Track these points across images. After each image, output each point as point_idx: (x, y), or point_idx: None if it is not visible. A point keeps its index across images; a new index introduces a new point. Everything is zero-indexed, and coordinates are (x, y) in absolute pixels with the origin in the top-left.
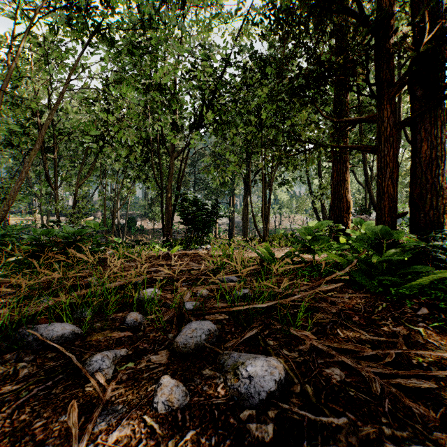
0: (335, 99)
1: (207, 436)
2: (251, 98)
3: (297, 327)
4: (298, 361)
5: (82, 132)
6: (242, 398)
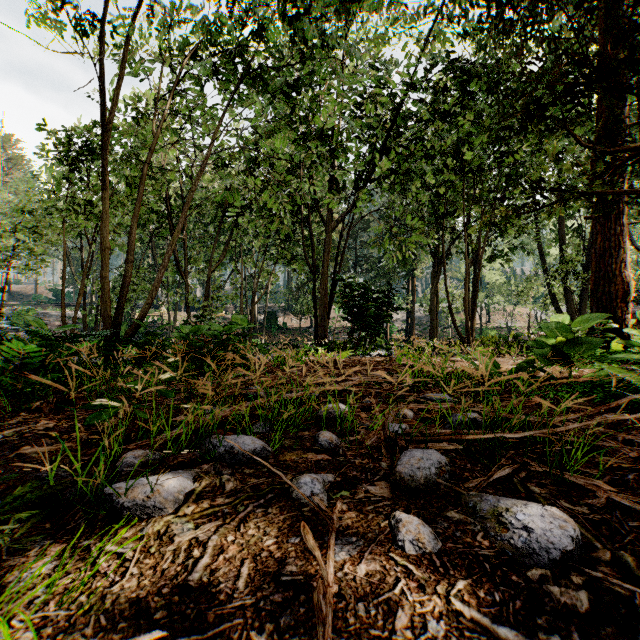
0: (599, 114)
1: (485, 590)
2: (447, 131)
3: (573, 473)
4: (593, 519)
5: (215, 203)
6: (520, 554)
